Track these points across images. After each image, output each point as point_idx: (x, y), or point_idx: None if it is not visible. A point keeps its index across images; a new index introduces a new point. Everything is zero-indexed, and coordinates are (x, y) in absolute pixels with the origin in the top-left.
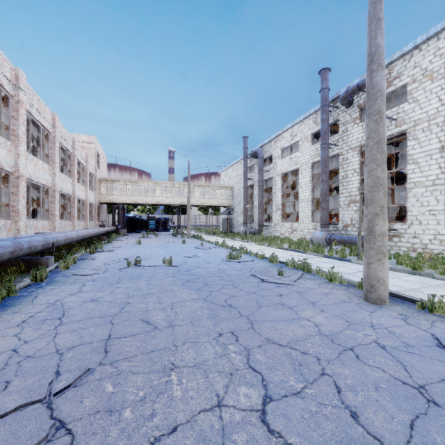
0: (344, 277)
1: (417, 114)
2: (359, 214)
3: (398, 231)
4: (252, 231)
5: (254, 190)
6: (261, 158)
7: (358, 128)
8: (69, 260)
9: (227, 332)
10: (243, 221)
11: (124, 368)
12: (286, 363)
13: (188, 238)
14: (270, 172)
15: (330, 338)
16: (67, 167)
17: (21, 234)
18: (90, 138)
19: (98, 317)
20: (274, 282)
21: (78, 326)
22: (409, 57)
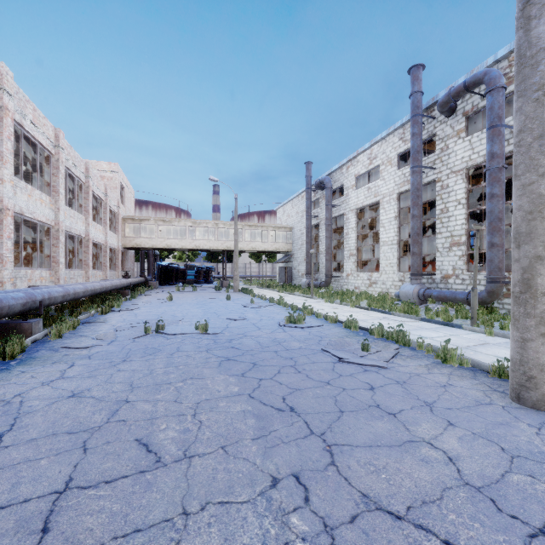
0: (465, 356)
1: None
2: (464, 261)
3: None
4: (318, 283)
5: (319, 230)
6: (329, 189)
7: (463, 144)
8: (66, 324)
9: (286, 474)
10: (306, 271)
11: None
12: None
13: (235, 293)
14: (340, 206)
15: (489, 496)
16: (78, 200)
17: (5, 288)
18: (111, 165)
19: (66, 433)
20: (358, 363)
21: (24, 455)
22: None
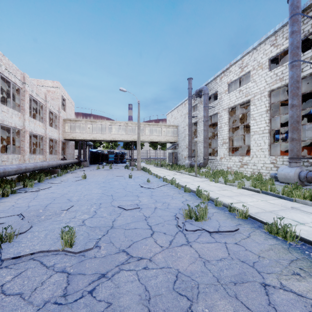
0: None
1: None
2: None
3: None
4: (197, 164)
5: (198, 126)
6: (207, 94)
7: None
8: None
9: None
10: (188, 155)
11: None
12: None
13: (138, 171)
14: (215, 107)
15: None
16: (17, 101)
17: None
18: (54, 83)
19: None
20: None
21: None
22: None
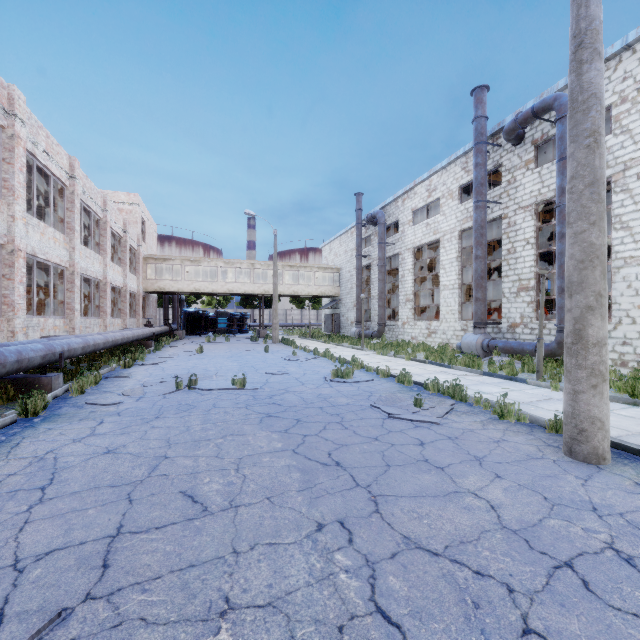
0: (523, 411)
1: (629, 151)
2: (533, 308)
3: None
4: (369, 333)
5: (371, 272)
6: (383, 224)
7: (532, 176)
8: (88, 379)
9: (331, 520)
10: (356, 318)
11: (130, 608)
12: (448, 602)
13: (274, 344)
14: (395, 245)
15: (523, 537)
16: (94, 238)
17: (17, 339)
18: (130, 196)
19: (109, 486)
20: (410, 419)
21: (70, 505)
22: (616, 63)
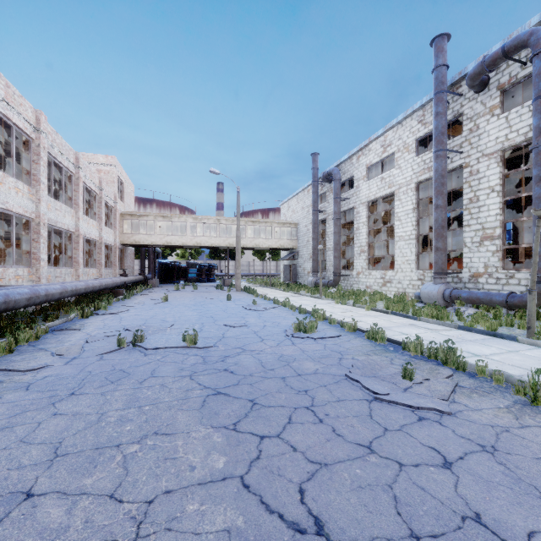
0: None
1: None
2: (499, 257)
3: None
4: (325, 282)
5: (327, 226)
6: (338, 180)
7: (498, 122)
8: (25, 334)
9: None
10: (312, 268)
11: None
12: None
13: (237, 292)
14: (350, 200)
15: None
16: (67, 193)
17: None
18: (108, 158)
19: None
20: (407, 404)
21: None
22: None
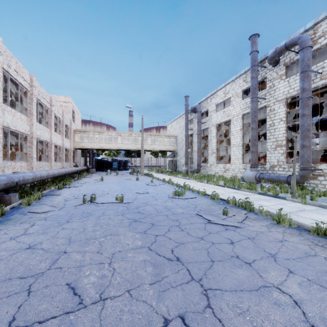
0: (292, 219)
1: None
2: (285, 156)
3: (323, 171)
4: (192, 170)
5: (193, 138)
6: (199, 112)
7: (284, 83)
8: (34, 196)
9: (174, 316)
10: (185, 162)
11: None
12: None
13: (142, 176)
14: (206, 123)
15: None
16: (45, 119)
17: None
18: (66, 98)
19: (18, 278)
20: (221, 224)
21: None
22: None
